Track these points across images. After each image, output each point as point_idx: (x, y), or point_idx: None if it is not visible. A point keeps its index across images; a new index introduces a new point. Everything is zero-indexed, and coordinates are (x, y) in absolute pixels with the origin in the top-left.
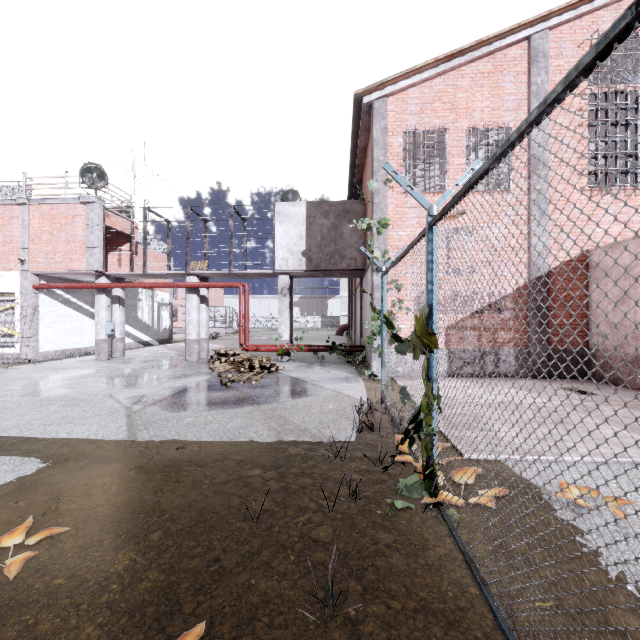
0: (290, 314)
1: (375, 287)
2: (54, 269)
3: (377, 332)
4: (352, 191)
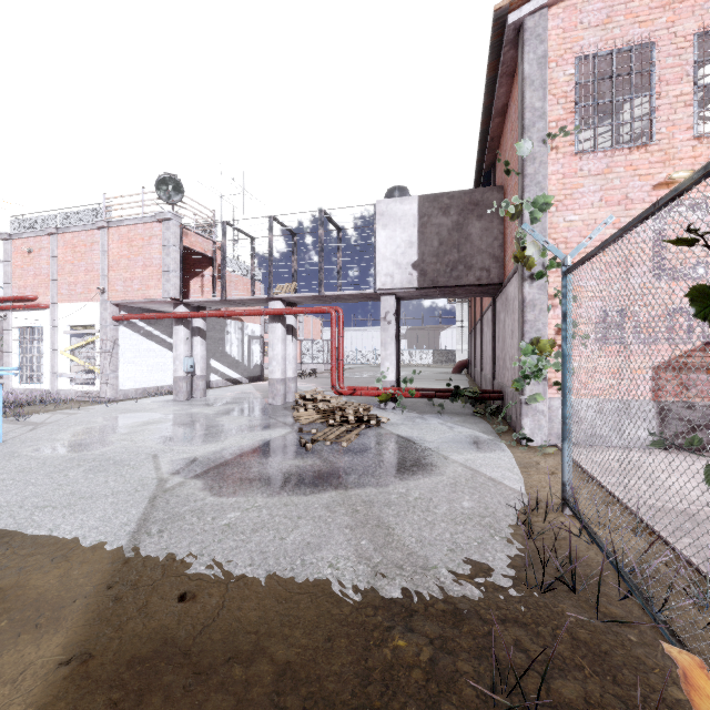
0: (396, 347)
1: (527, 304)
2: (132, 298)
3: (531, 373)
4: (479, 182)
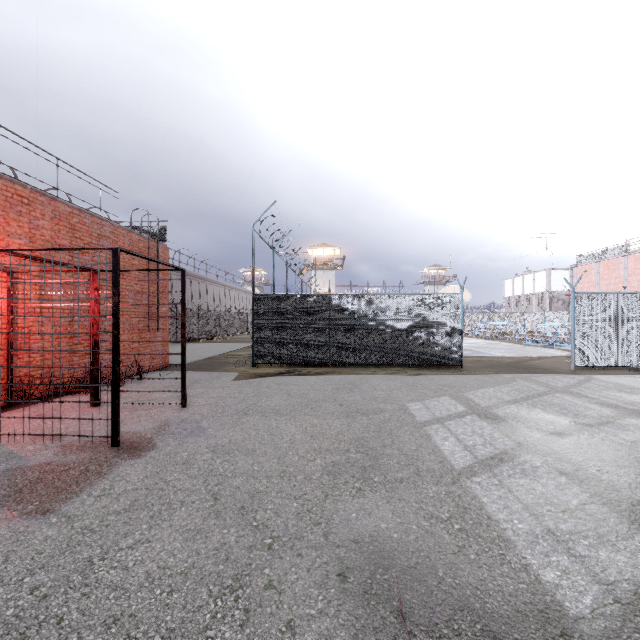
0: None
1: None
2: None
3: None
4: None
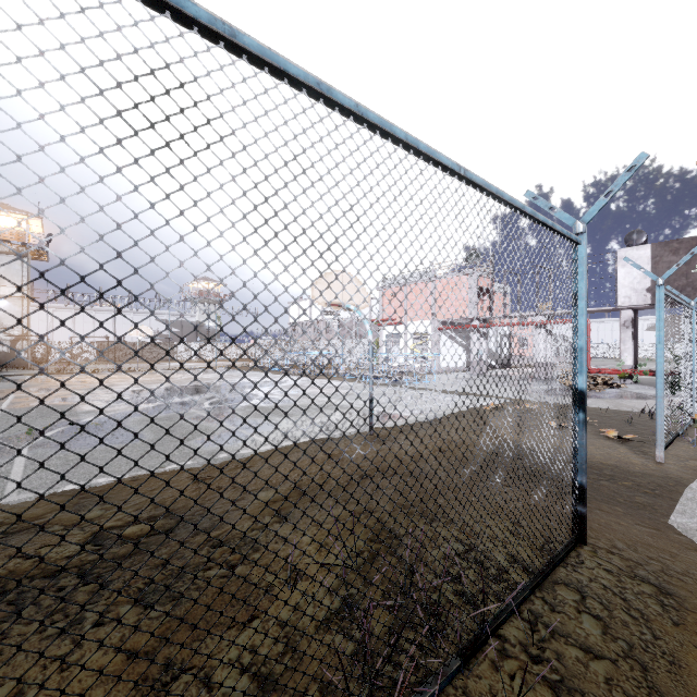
0: (634, 343)
1: None
2: (449, 317)
3: None
4: None
